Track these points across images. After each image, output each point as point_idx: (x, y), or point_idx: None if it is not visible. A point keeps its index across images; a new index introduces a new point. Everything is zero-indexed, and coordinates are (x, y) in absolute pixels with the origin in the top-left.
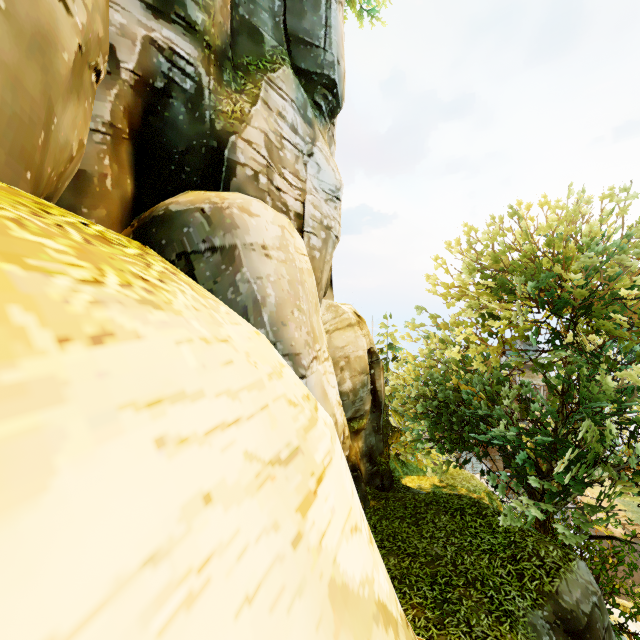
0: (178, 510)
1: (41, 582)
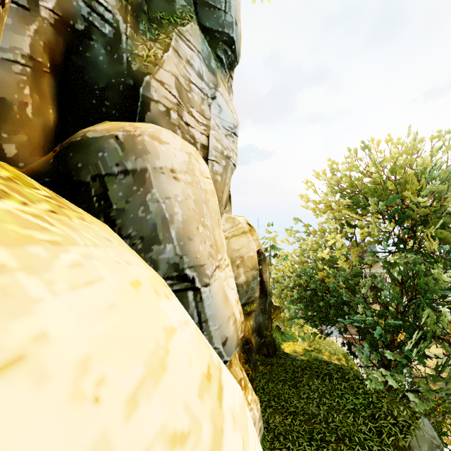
0: None
1: None
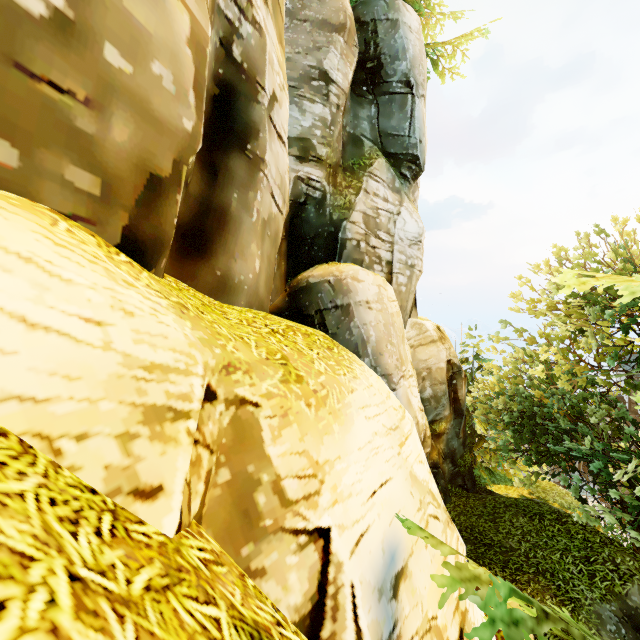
0: (371, 434)
1: (357, 438)
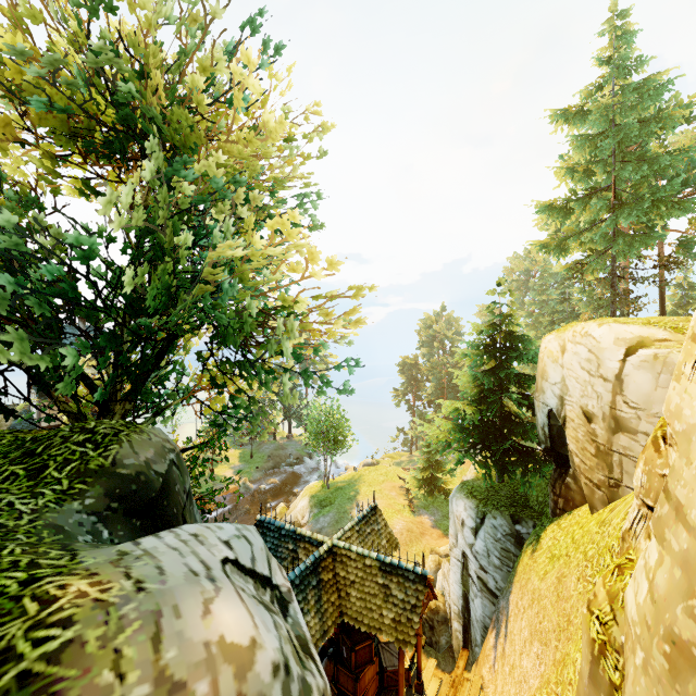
0: None
1: None
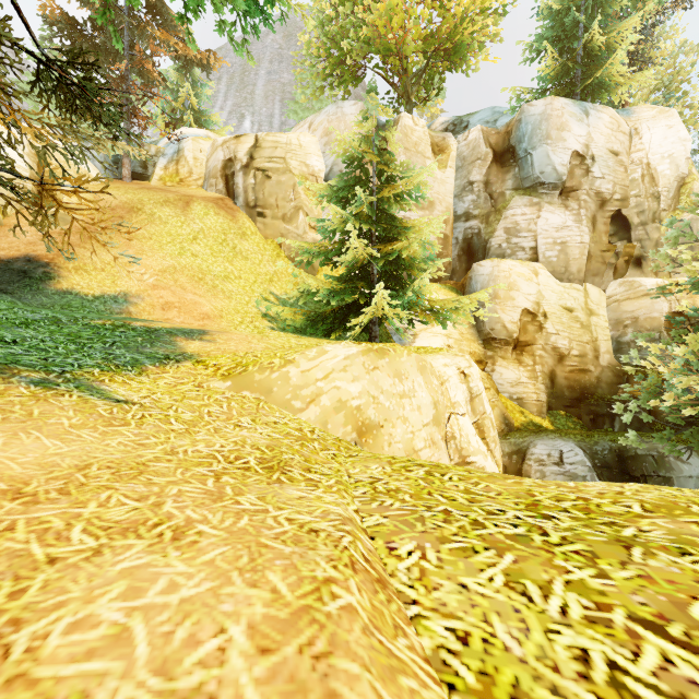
0: None
1: None
